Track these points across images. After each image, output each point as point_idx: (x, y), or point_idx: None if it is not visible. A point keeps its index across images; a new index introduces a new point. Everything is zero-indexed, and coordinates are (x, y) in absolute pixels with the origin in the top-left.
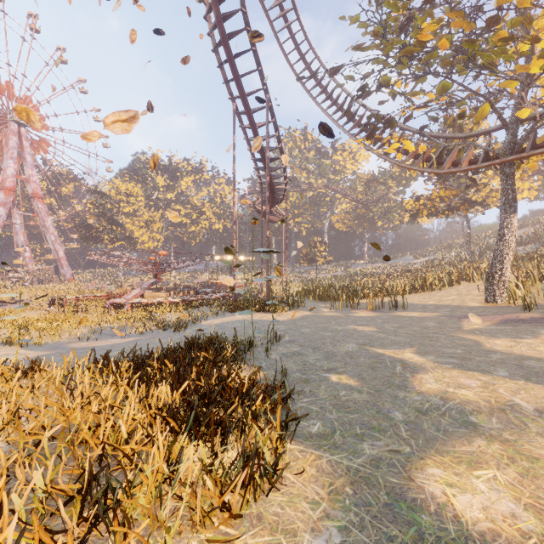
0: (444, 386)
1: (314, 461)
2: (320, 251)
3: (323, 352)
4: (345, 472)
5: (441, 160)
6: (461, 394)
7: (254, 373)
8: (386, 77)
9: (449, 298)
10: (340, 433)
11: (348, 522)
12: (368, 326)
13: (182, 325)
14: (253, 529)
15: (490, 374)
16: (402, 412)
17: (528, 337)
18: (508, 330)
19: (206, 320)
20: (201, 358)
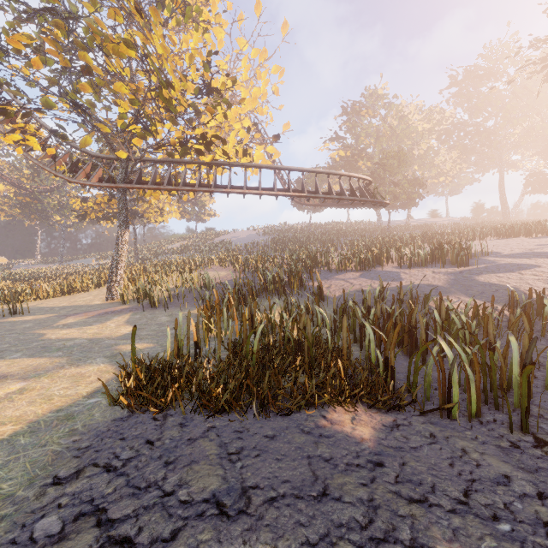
0: None
1: None
2: None
3: None
4: None
5: (77, 169)
6: None
7: None
8: None
9: (84, 299)
10: None
11: None
12: None
13: None
14: None
15: None
16: None
17: (96, 324)
18: (92, 320)
19: None
20: None
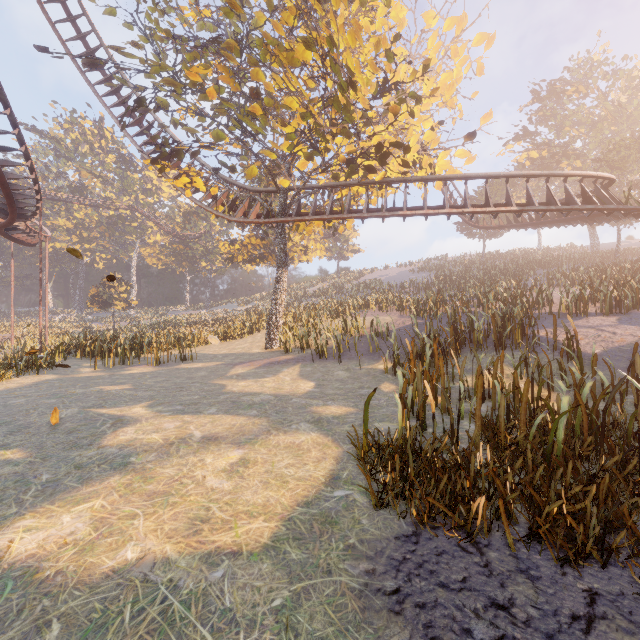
0: (140, 434)
1: None
2: (120, 292)
3: (13, 426)
4: None
5: (235, 207)
6: (148, 439)
7: None
8: (163, 100)
9: (242, 346)
10: None
11: None
12: (124, 385)
13: None
14: None
15: (199, 414)
16: (53, 473)
17: (269, 376)
18: (262, 371)
19: None
20: None
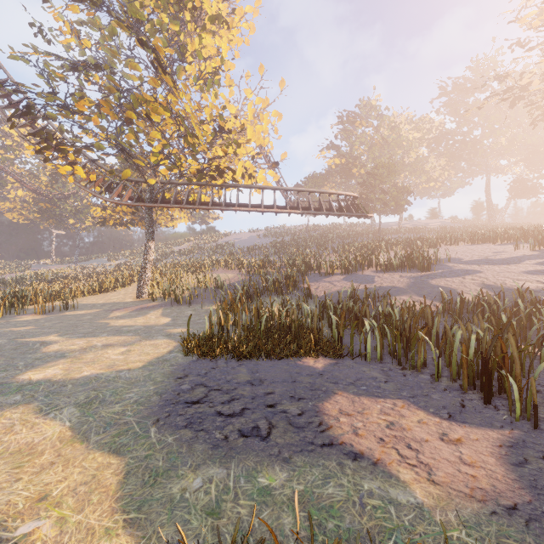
0: (63, 347)
1: None
2: None
3: None
4: None
5: (111, 189)
6: (70, 348)
7: None
8: (53, 114)
9: (116, 297)
10: None
11: None
12: (27, 327)
13: None
14: None
15: (96, 337)
16: (25, 362)
17: (140, 317)
18: (135, 314)
19: None
20: None
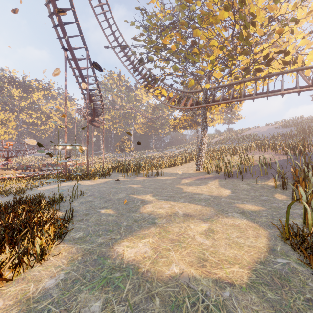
0: (154, 209)
1: (69, 249)
2: (127, 144)
3: (105, 199)
4: (82, 251)
5: (180, 102)
6: (159, 211)
7: (52, 213)
8: (151, 57)
9: (183, 169)
10: (90, 236)
11: (71, 270)
12: (138, 185)
13: (20, 191)
14: (17, 284)
15: (176, 202)
16: (127, 222)
17: (203, 185)
18: (198, 182)
19: (42, 187)
20: (21, 208)
